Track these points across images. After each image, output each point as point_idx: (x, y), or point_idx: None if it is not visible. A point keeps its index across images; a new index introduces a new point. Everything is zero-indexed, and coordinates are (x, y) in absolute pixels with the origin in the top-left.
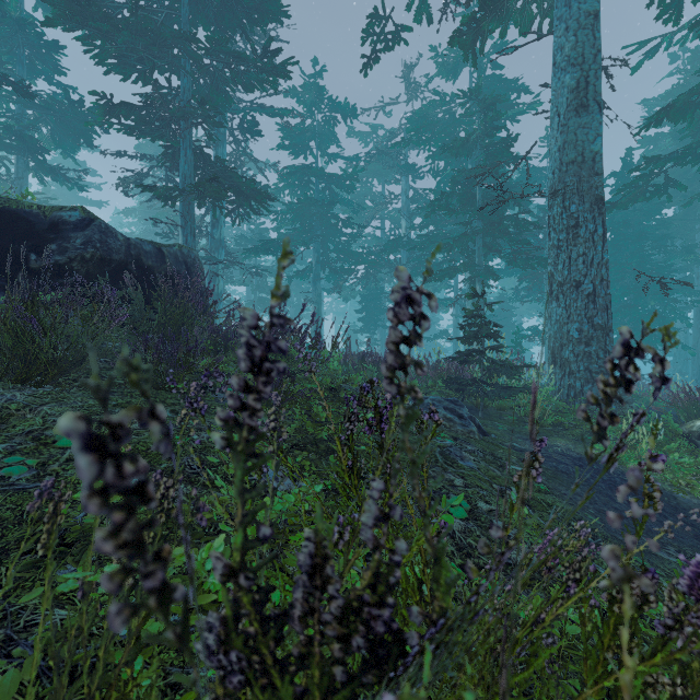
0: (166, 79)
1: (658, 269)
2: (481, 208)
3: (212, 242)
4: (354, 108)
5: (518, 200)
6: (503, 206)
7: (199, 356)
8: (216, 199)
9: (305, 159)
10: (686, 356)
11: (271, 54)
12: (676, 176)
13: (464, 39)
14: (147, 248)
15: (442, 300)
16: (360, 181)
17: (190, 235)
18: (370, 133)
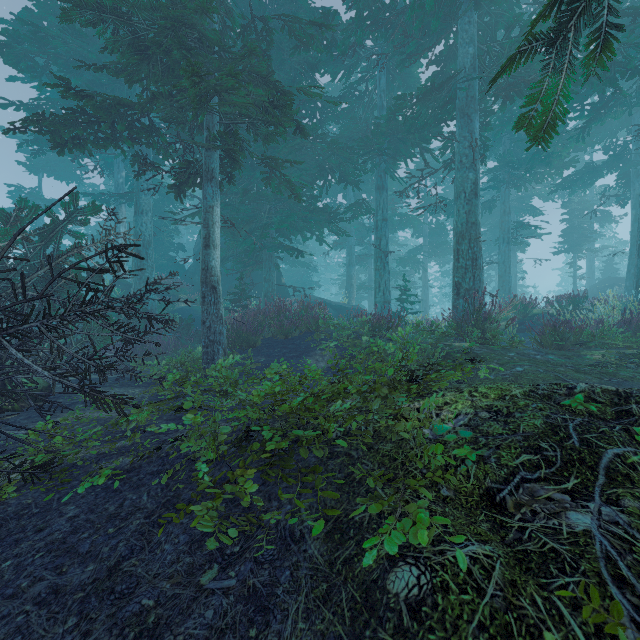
0: None
1: None
2: None
3: None
4: None
5: None
6: None
7: None
8: None
9: None
10: None
11: None
12: None
13: None
14: None
15: None
16: None
17: None
18: None
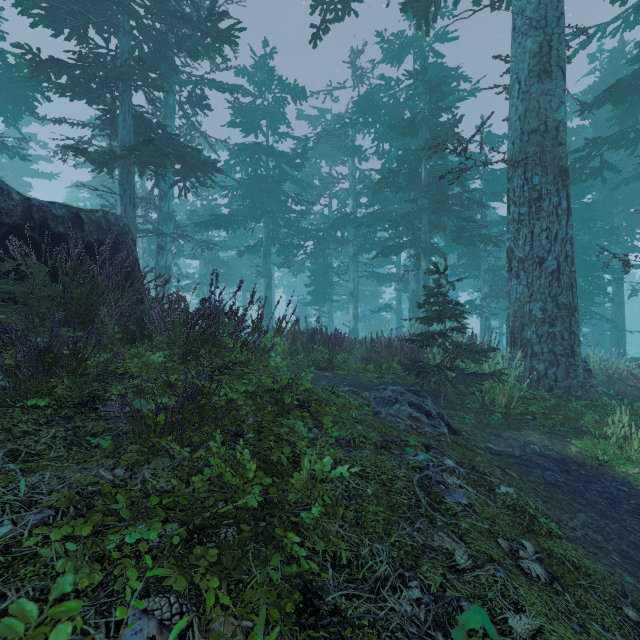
0: (102, 37)
1: (584, 249)
2: (442, 176)
3: (160, 215)
4: (304, 90)
5: (462, 180)
6: (447, 185)
7: (92, 350)
8: (155, 166)
9: (256, 137)
10: (603, 327)
11: (217, 17)
12: (597, 164)
13: (417, 5)
14: (57, 212)
15: (386, 275)
16: (309, 161)
17: (130, 205)
18: (318, 117)
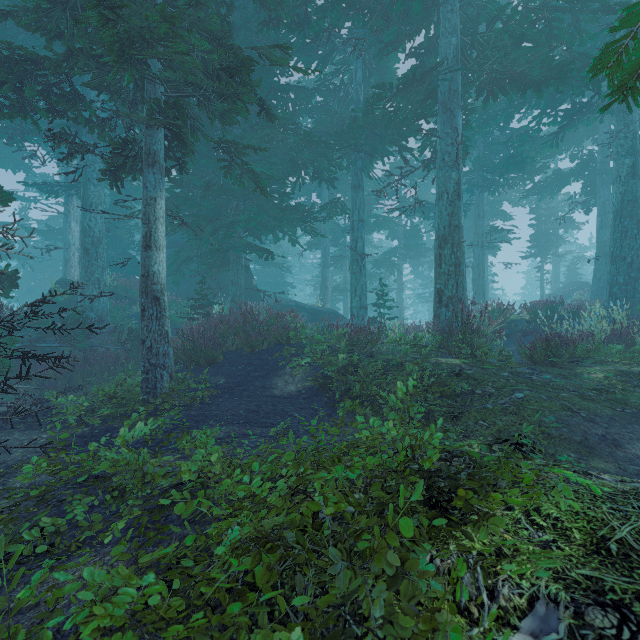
0: None
1: None
2: None
3: None
4: None
5: None
6: None
7: None
8: None
9: None
10: None
11: None
12: None
13: None
14: None
15: None
16: None
17: None
18: None
